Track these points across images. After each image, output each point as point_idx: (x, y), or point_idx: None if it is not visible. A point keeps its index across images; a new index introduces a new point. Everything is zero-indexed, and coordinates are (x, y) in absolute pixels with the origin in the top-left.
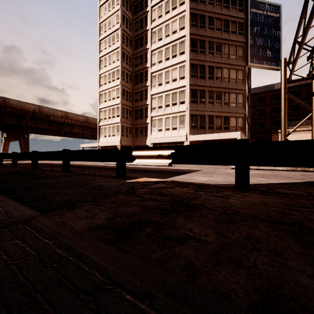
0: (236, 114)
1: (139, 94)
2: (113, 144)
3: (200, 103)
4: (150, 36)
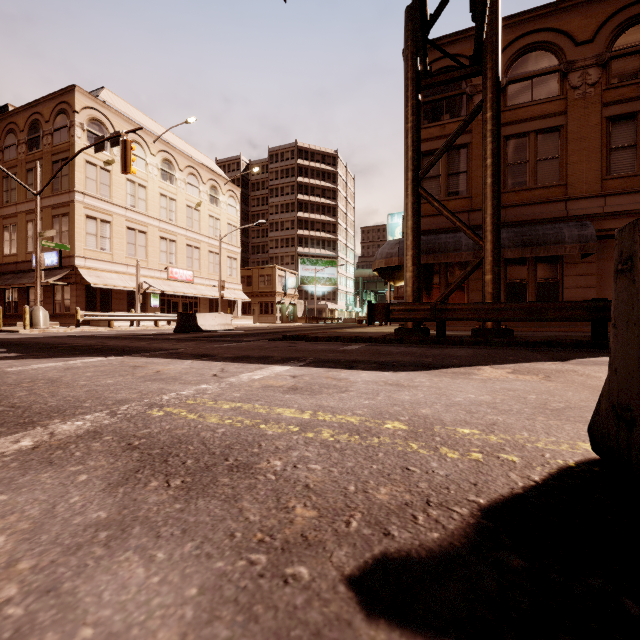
0: None
1: None
2: None
3: None
4: None
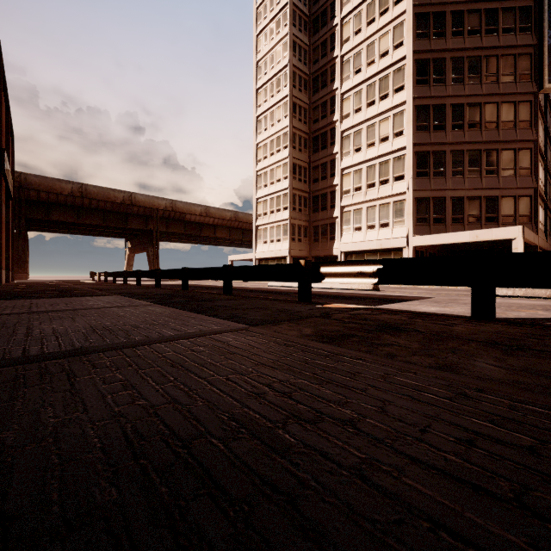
0: (515, 191)
1: (320, 169)
2: (278, 255)
3: (436, 176)
4: (340, 68)
